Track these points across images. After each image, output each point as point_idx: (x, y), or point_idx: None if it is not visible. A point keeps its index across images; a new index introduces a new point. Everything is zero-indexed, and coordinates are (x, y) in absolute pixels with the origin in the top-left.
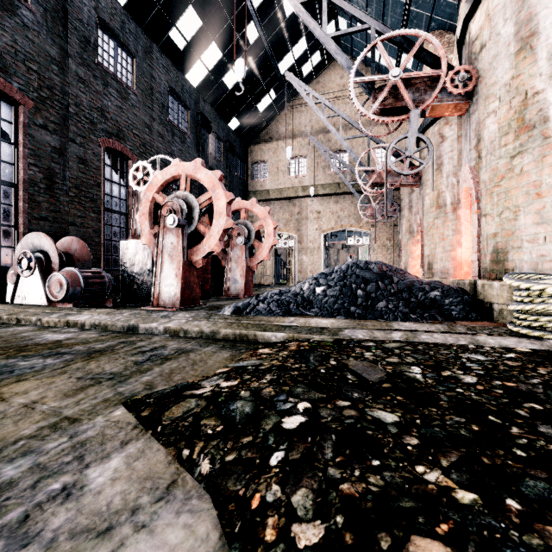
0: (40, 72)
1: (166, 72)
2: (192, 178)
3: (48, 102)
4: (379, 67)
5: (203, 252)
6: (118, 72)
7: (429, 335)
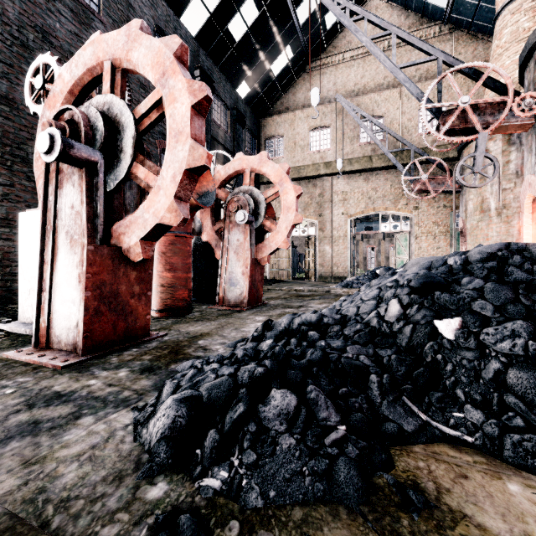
0: None
1: (151, 4)
2: (124, 65)
3: None
4: (424, 7)
5: (143, 226)
6: None
7: None
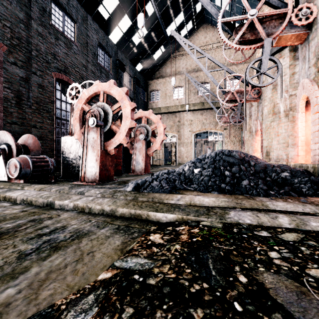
0: (11, 27)
1: (96, 33)
2: (108, 93)
3: (17, 47)
4: None
5: (115, 144)
6: (65, 31)
7: (317, 221)
